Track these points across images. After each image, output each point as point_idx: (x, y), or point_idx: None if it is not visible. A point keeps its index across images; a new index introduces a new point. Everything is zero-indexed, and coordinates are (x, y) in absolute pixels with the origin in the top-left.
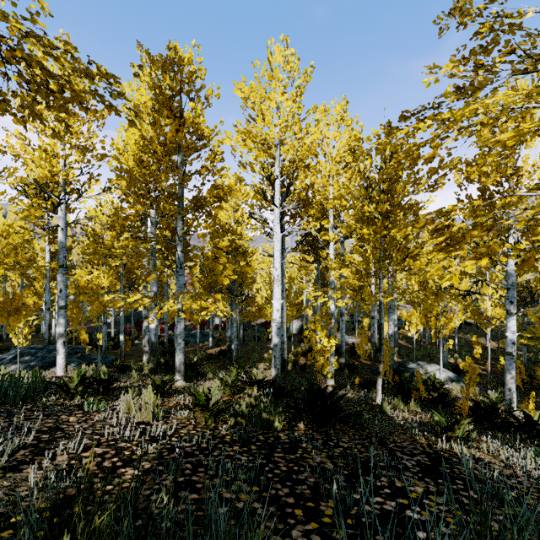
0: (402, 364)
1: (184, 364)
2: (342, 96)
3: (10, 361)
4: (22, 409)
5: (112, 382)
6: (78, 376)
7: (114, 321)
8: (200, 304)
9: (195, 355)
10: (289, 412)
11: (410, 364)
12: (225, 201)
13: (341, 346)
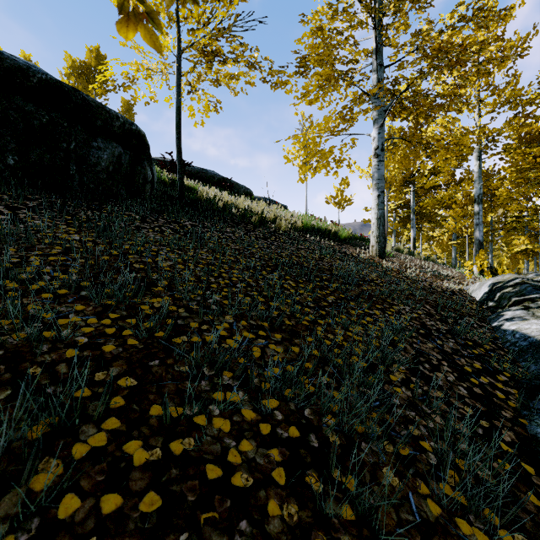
0: None
1: None
2: None
3: None
4: None
5: None
6: None
7: None
8: None
9: None
10: None
11: None
12: None
13: None
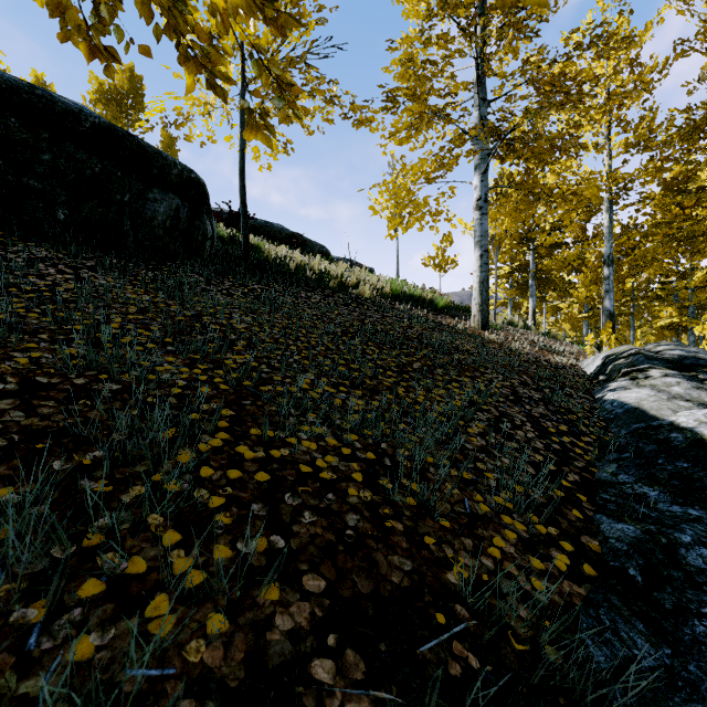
0: None
1: None
2: None
3: None
4: None
5: None
6: None
7: None
8: None
9: None
10: None
11: None
12: None
13: None
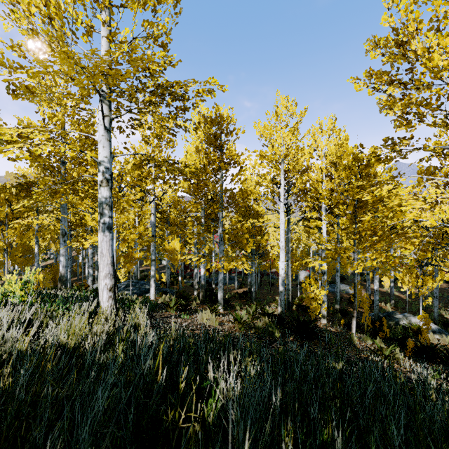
0: (390, 314)
1: (223, 299)
2: (332, 115)
3: (124, 289)
4: (158, 313)
5: (187, 306)
6: (174, 301)
7: None
8: None
9: (225, 293)
10: (284, 329)
11: (397, 314)
12: (248, 199)
13: (336, 295)
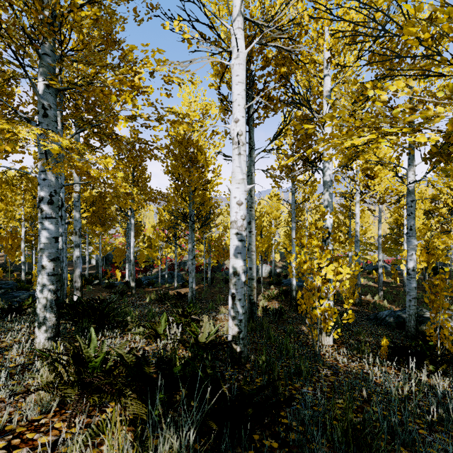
0: None
1: (54, 307)
2: None
3: None
4: None
5: None
6: None
7: (97, 263)
8: (172, 247)
9: None
10: None
11: (426, 312)
12: None
13: None
